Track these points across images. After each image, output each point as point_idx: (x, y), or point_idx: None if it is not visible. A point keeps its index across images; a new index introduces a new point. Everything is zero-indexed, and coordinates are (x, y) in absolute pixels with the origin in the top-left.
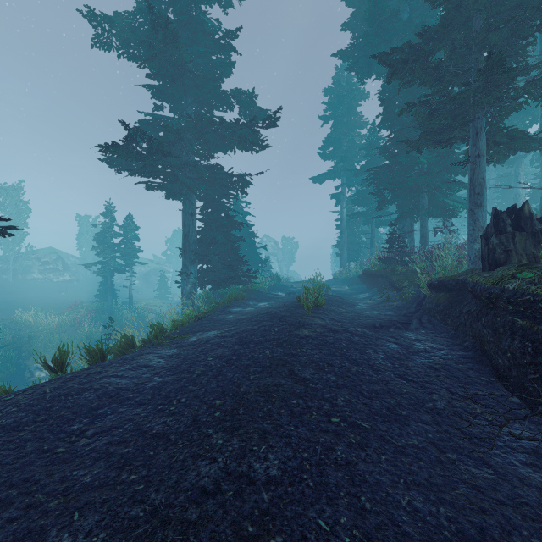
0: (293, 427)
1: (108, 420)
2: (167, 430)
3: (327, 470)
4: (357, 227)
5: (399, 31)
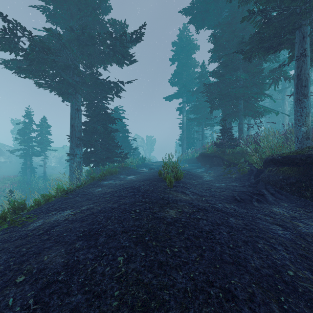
0: None
1: None
2: None
3: None
4: (192, 128)
5: None
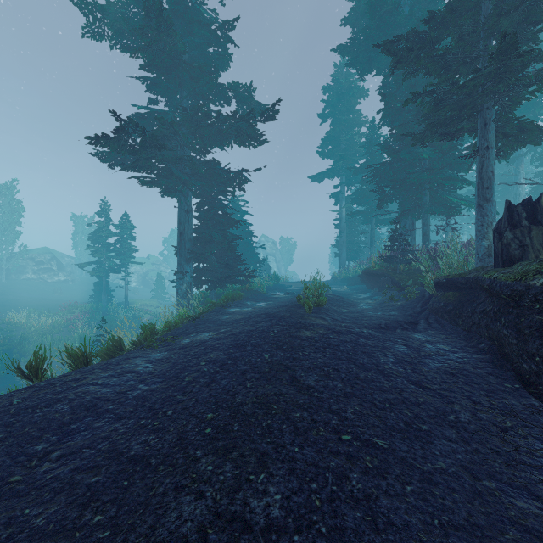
0: (297, 447)
1: (80, 438)
2: (147, 452)
3: (342, 508)
4: (356, 226)
5: (400, 25)
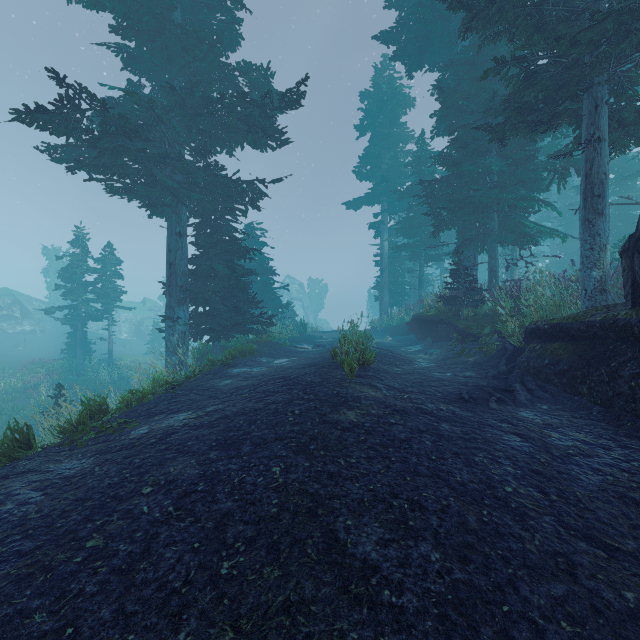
0: None
1: None
2: None
3: None
4: (401, 264)
5: None
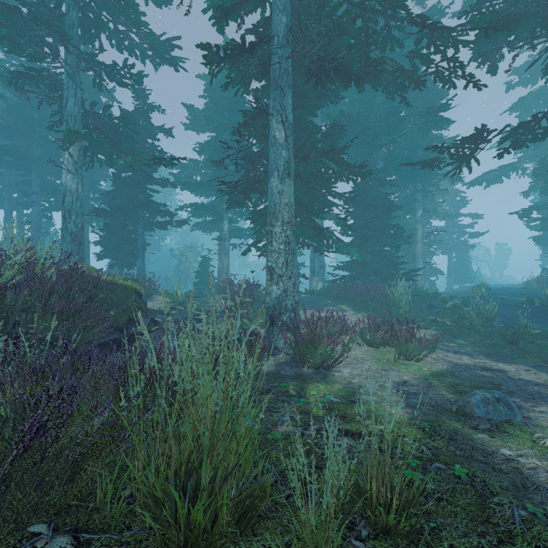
0: None
1: None
2: None
3: None
4: None
5: None
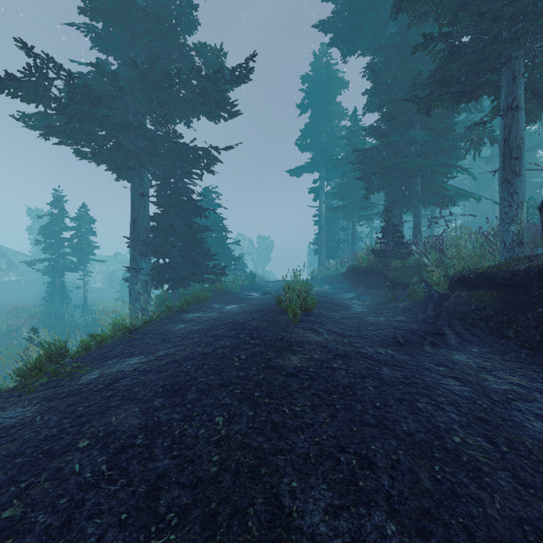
0: None
1: None
2: None
3: None
4: (336, 223)
5: None
